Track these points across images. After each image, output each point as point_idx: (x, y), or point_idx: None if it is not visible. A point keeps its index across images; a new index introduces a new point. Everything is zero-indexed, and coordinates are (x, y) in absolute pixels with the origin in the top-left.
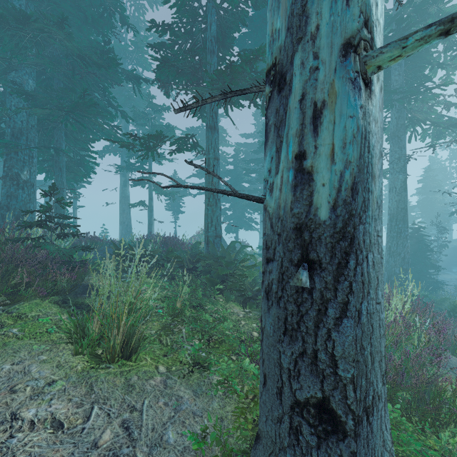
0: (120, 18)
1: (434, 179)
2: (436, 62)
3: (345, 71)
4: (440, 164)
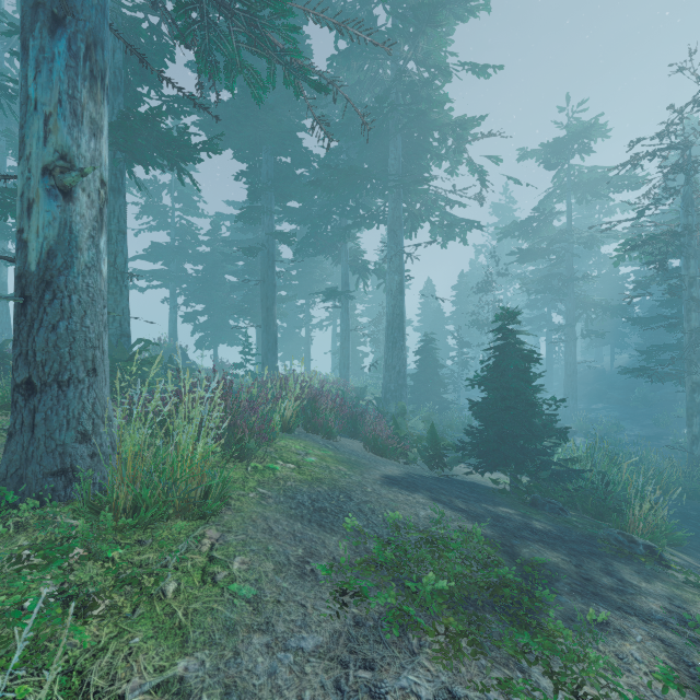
0: None
1: (467, 287)
2: (434, 152)
3: (44, 184)
4: (481, 270)
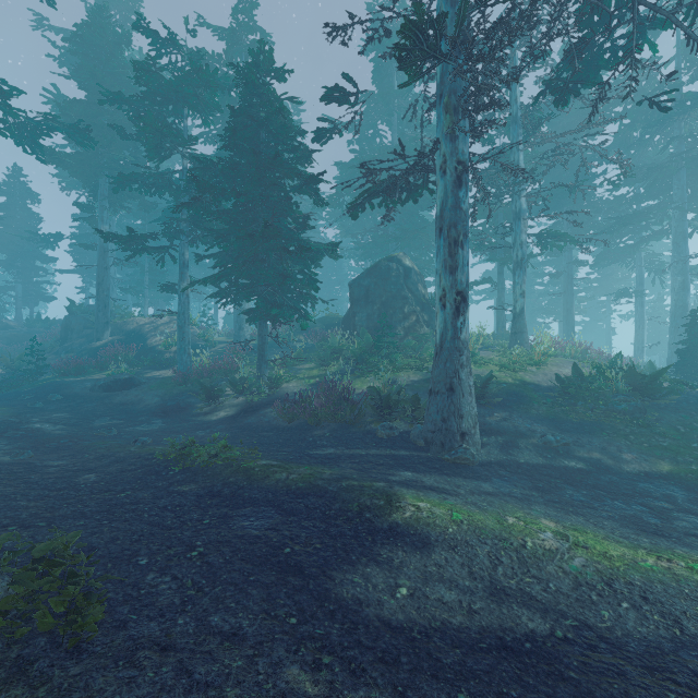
0: None
1: None
2: None
3: (518, 297)
4: None
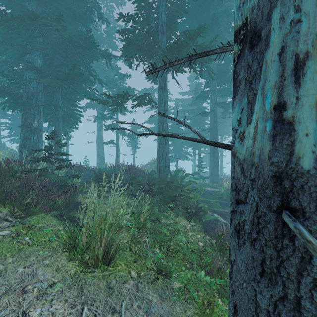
0: (97, 14)
1: None
2: None
3: None
4: None
